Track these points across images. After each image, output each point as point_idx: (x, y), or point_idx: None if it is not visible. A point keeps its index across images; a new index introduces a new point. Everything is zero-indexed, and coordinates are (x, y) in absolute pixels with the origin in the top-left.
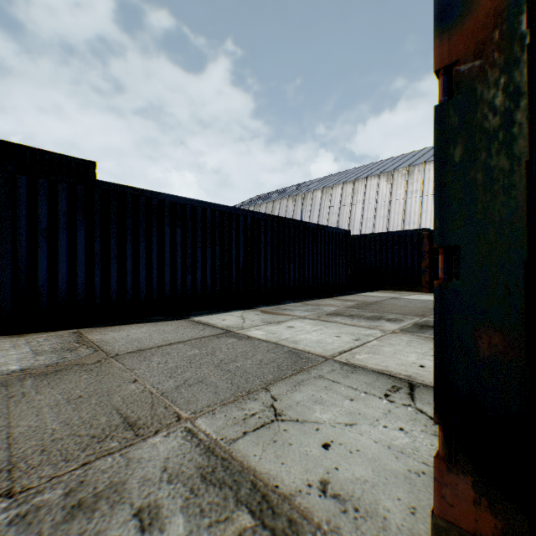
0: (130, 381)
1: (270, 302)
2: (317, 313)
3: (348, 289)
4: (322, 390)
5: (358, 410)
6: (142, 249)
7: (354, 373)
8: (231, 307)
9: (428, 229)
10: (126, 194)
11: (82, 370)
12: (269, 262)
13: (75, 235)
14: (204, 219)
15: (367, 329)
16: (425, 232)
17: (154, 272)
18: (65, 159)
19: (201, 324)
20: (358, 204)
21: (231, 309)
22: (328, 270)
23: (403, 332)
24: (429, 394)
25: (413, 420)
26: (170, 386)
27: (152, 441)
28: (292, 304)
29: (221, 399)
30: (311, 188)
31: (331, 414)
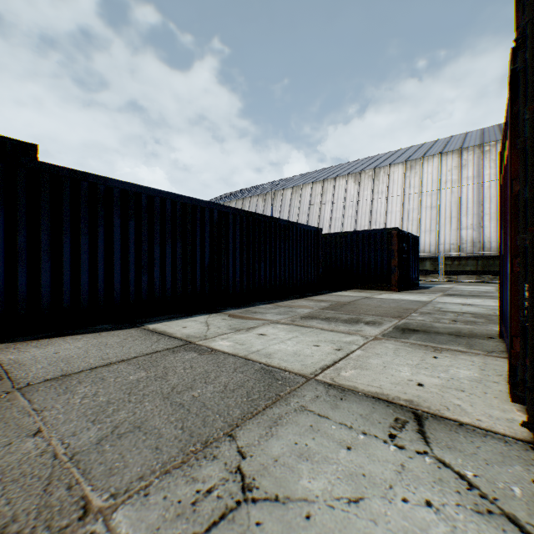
0: (29, 433)
1: (239, 304)
2: (291, 316)
3: (320, 288)
4: (308, 433)
5: (360, 469)
6: (84, 244)
7: (344, 401)
8: (195, 311)
9: (397, 229)
10: (63, 177)
11: None
12: (238, 261)
13: None
14: (163, 211)
15: (347, 335)
16: (395, 231)
17: (100, 272)
18: None
19: (156, 334)
20: (327, 204)
21: (195, 313)
22: (300, 269)
23: (386, 338)
24: (443, 431)
25: (438, 481)
26: (89, 439)
27: None
28: (263, 306)
29: (163, 460)
30: (281, 187)
31: (324, 479)
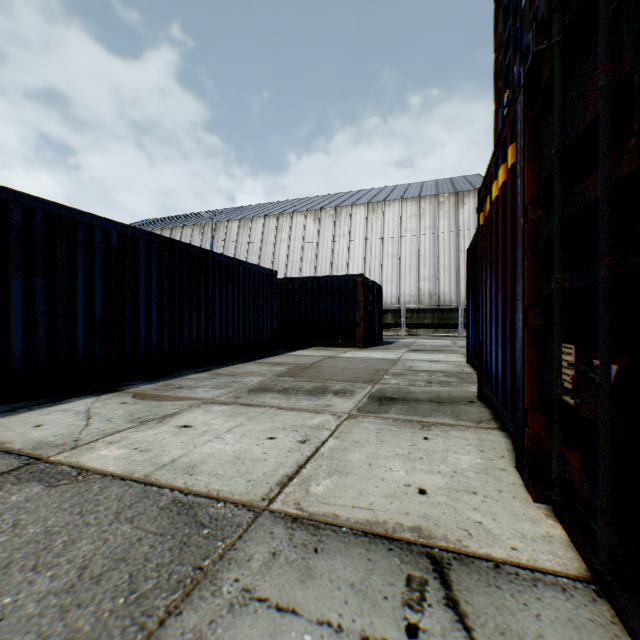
0: None
1: (155, 375)
2: (234, 390)
3: (275, 347)
4: None
5: None
6: None
7: (321, 553)
8: (74, 392)
9: (363, 276)
10: None
11: None
12: (155, 310)
13: None
14: (6, 223)
15: (313, 415)
16: (360, 278)
17: None
18: None
19: None
20: (282, 244)
21: (72, 396)
22: (249, 322)
23: (363, 414)
24: (481, 589)
25: None
26: None
27: None
28: (194, 376)
29: None
30: (226, 218)
31: None
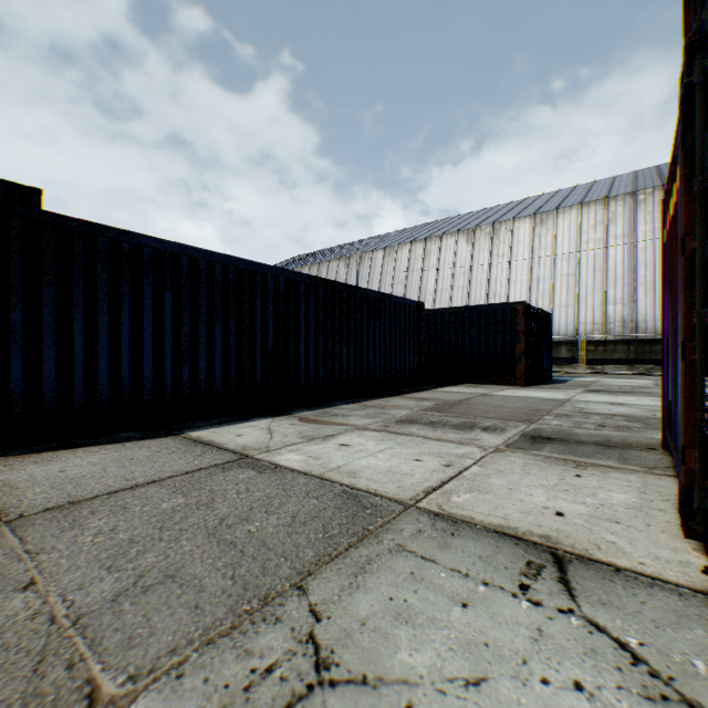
0: (18, 586)
1: (313, 404)
2: (383, 420)
3: (422, 383)
4: (407, 583)
5: (481, 635)
6: (103, 322)
7: (457, 537)
8: (254, 413)
9: (524, 303)
10: (74, 232)
11: None
12: (312, 345)
13: None
14: (211, 279)
15: (459, 446)
16: (521, 306)
17: (125, 360)
18: None
19: (200, 444)
20: (430, 270)
21: (254, 416)
22: (395, 356)
23: (511, 450)
24: (594, 579)
25: (591, 653)
26: (102, 594)
27: None
28: (346, 406)
29: (205, 624)
30: (370, 248)
31: (431, 651)
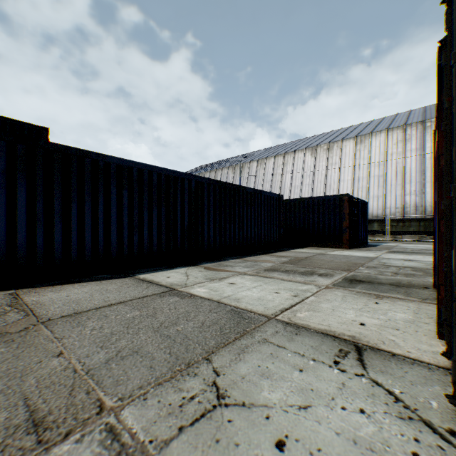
0: (54, 354)
1: (212, 259)
2: (256, 269)
3: (281, 246)
4: (268, 358)
5: (309, 385)
6: (88, 209)
7: (299, 335)
8: (176, 264)
9: (348, 195)
10: (71, 155)
11: (2, 341)
12: (212, 222)
13: (15, 194)
14: (151, 182)
15: (303, 284)
16: (346, 197)
17: (100, 232)
18: (17, 124)
19: (145, 282)
20: (287, 174)
21: (176, 266)
22: (264, 229)
23: (336, 287)
24: (378, 359)
25: (371, 396)
26: (99, 360)
27: (58, 452)
28: (233, 260)
29: (156, 375)
30: (248, 160)
31: (281, 392)
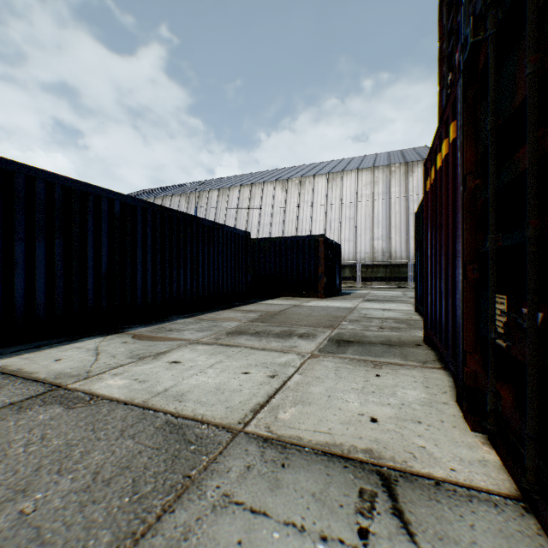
0: None
1: (150, 320)
2: (215, 333)
3: (248, 297)
4: None
5: None
6: None
7: (287, 468)
8: (85, 333)
9: (324, 236)
10: None
11: None
12: (149, 266)
13: None
14: (32, 195)
15: (281, 354)
16: (322, 238)
17: None
18: None
19: (2, 376)
20: (255, 209)
21: (83, 336)
22: (227, 276)
23: (324, 354)
24: (423, 502)
25: None
26: None
27: None
28: (182, 321)
29: None
30: (207, 188)
31: None
